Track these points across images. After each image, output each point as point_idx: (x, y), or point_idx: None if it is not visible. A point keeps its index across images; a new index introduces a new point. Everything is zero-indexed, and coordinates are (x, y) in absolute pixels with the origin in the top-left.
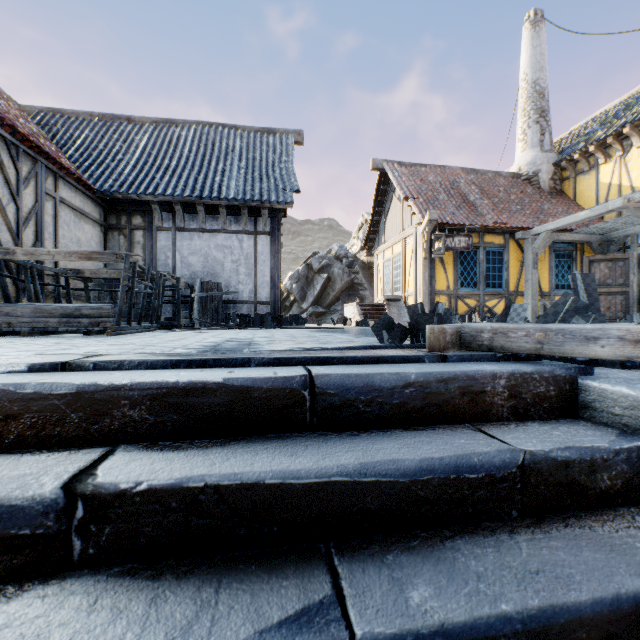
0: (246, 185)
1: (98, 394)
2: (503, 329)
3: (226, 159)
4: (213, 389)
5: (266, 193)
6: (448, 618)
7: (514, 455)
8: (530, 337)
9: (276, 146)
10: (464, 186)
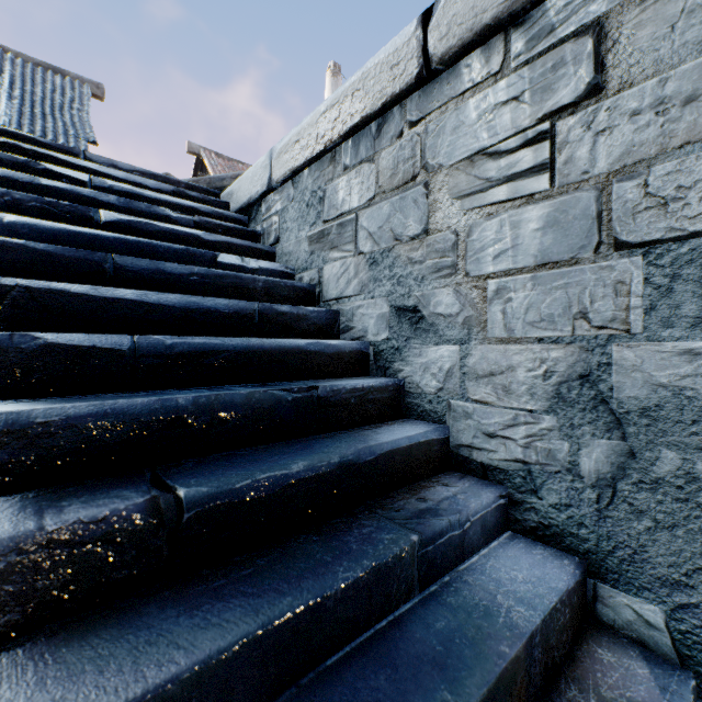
0: (22, 118)
1: None
2: (197, 180)
3: None
4: (29, 139)
5: (52, 133)
6: (124, 184)
7: (170, 187)
8: (206, 182)
9: (66, 90)
10: None
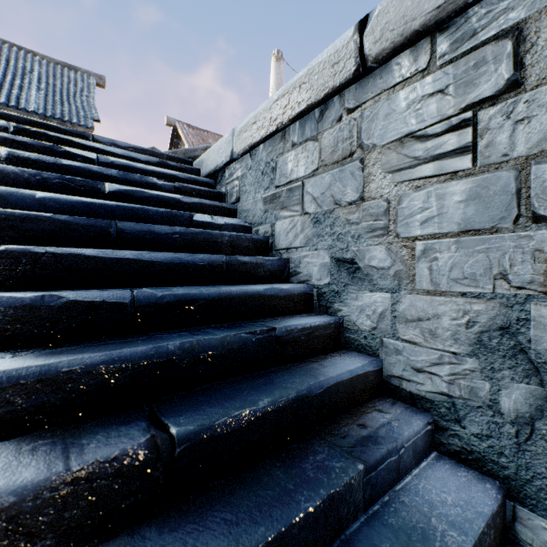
0: (47, 104)
1: (4, 115)
2: (175, 151)
3: (24, 77)
4: (53, 127)
5: (68, 115)
6: (122, 160)
7: (156, 159)
8: (182, 153)
9: (78, 81)
10: None
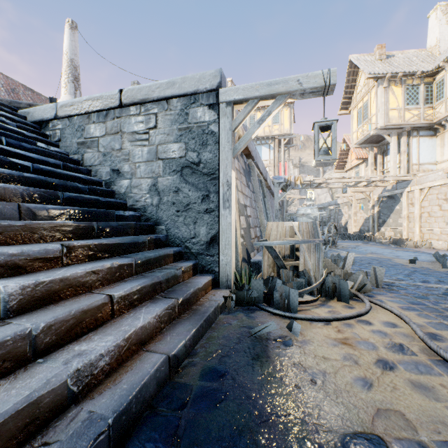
0: None
1: None
2: (1, 99)
3: None
4: None
5: None
6: None
7: None
8: (8, 102)
9: None
10: (23, 95)
